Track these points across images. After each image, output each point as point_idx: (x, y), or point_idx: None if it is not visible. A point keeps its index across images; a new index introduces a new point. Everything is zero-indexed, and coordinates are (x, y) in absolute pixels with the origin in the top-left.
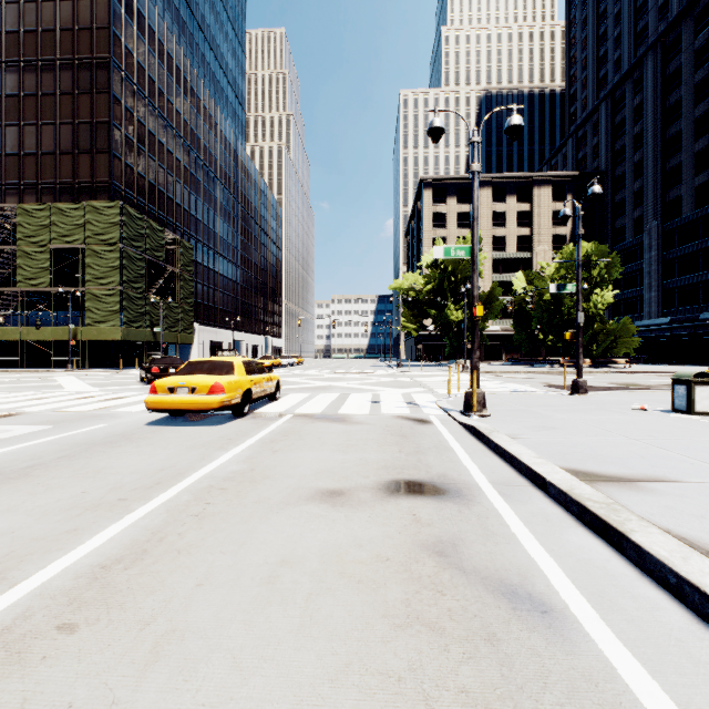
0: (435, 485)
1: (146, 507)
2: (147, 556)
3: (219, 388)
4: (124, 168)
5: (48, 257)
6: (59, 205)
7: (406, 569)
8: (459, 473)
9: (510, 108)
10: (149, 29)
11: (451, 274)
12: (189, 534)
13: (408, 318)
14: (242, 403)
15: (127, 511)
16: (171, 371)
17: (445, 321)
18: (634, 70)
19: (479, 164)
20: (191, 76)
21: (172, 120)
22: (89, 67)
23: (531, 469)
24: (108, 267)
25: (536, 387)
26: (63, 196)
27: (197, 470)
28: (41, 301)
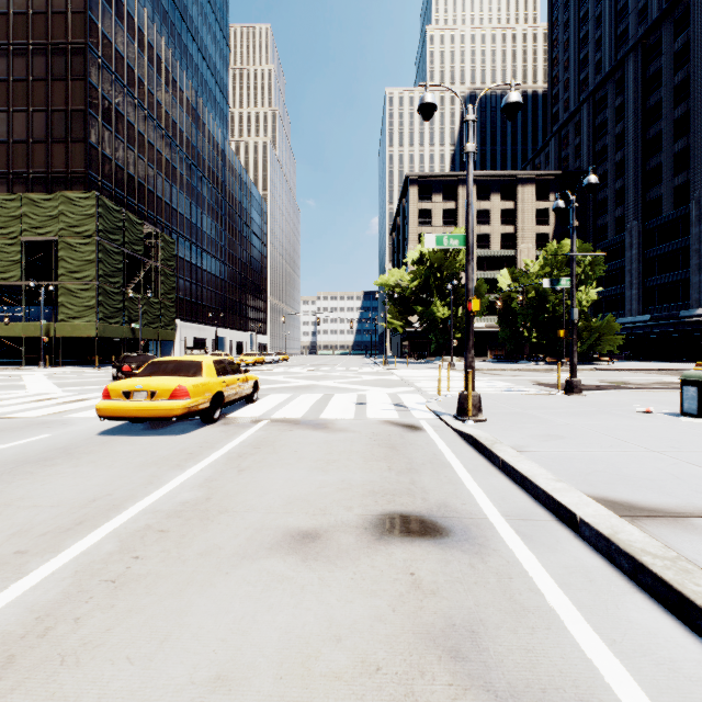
0: (436, 521)
1: (47, 567)
2: (9, 672)
3: (183, 392)
4: (101, 159)
5: (18, 250)
6: (30, 195)
7: (406, 693)
8: (462, 501)
9: (507, 84)
10: (128, 16)
11: (437, 270)
12: (91, 620)
13: (394, 315)
14: (211, 408)
15: (19, 574)
16: None
17: (431, 318)
18: (615, 71)
19: (474, 145)
20: (172, 67)
21: (152, 110)
22: (63, 52)
23: (552, 497)
24: (82, 261)
25: (527, 385)
26: (36, 186)
27: (138, 500)
28: (12, 296)
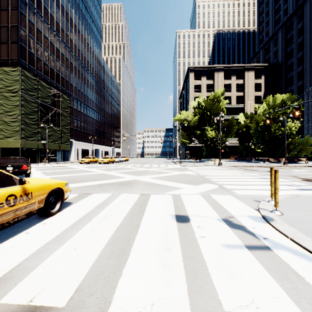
0: None
1: None
2: None
3: None
4: (28, 53)
5: None
6: None
7: None
8: None
9: None
10: None
11: (208, 111)
12: None
13: (184, 136)
14: None
15: None
16: (8, 169)
17: (205, 137)
18: (298, 10)
19: None
20: (70, 12)
21: (59, 32)
22: None
23: None
24: (12, 105)
25: (302, 182)
26: None
27: None
28: None
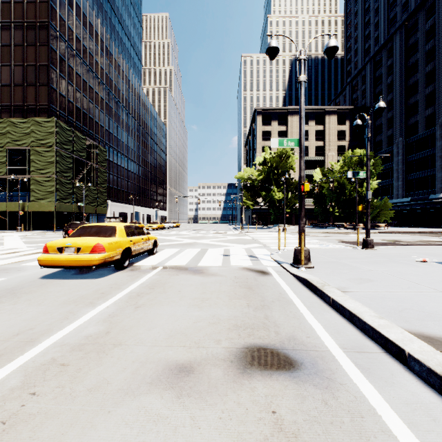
0: (288, 354)
1: None
2: None
3: (100, 248)
4: (59, 97)
5: (4, 155)
6: (12, 120)
7: None
8: (306, 334)
9: (328, 34)
10: (76, 5)
11: (275, 169)
12: None
13: (247, 197)
14: (121, 259)
15: None
16: None
17: (271, 199)
18: (387, 43)
19: (305, 76)
20: (105, 39)
21: (92, 66)
22: (34, 27)
23: (380, 333)
24: (46, 162)
25: (335, 243)
26: (16, 114)
27: (52, 334)
28: (0, 185)
